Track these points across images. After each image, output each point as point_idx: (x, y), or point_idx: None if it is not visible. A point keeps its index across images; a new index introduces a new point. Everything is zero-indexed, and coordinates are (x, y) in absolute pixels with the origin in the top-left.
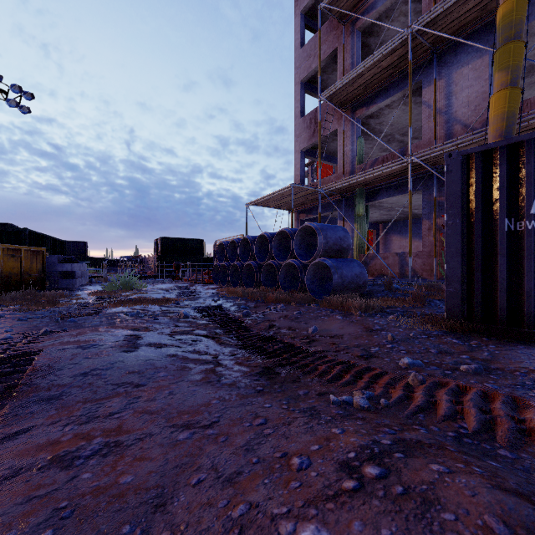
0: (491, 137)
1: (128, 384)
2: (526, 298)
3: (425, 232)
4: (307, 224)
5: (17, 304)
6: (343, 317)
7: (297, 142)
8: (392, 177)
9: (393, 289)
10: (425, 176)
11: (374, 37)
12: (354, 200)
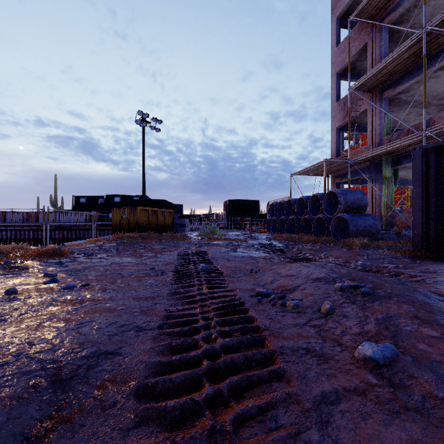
0: None
1: (238, 259)
2: None
3: None
4: (331, 190)
5: (169, 239)
6: (348, 250)
7: (333, 122)
8: (414, 146)
9: (401, 236)
10: None
11: (404, 23)
12: (381, 165)
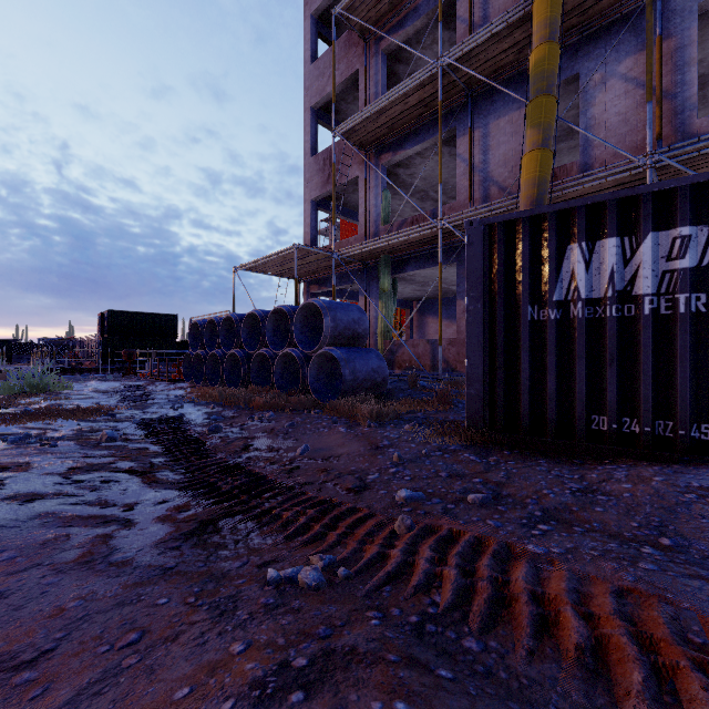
0: (523, 205)
1: None
2: (549, 402)
3: (459, 315)
4: (310, 301)
5: None
6: (348, 429)
7: (307, 188)
8: (422, 244)
9: (418, 387)
10: (460, 246)
11: (404, 64)
12: (378, 270)
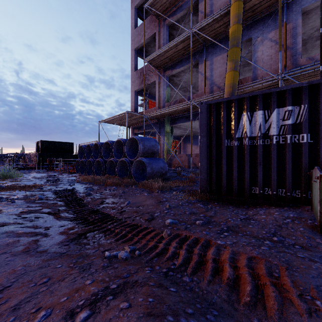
0: (226, 95)
1: None
2: (234, 181)
3: None
4: (133, 136)
5: None
6: (148, 194)
7: (132, 85)
8: (184, 112)
9: (181, 175)
10: None
11: (176, 31)
12: (164, 123)
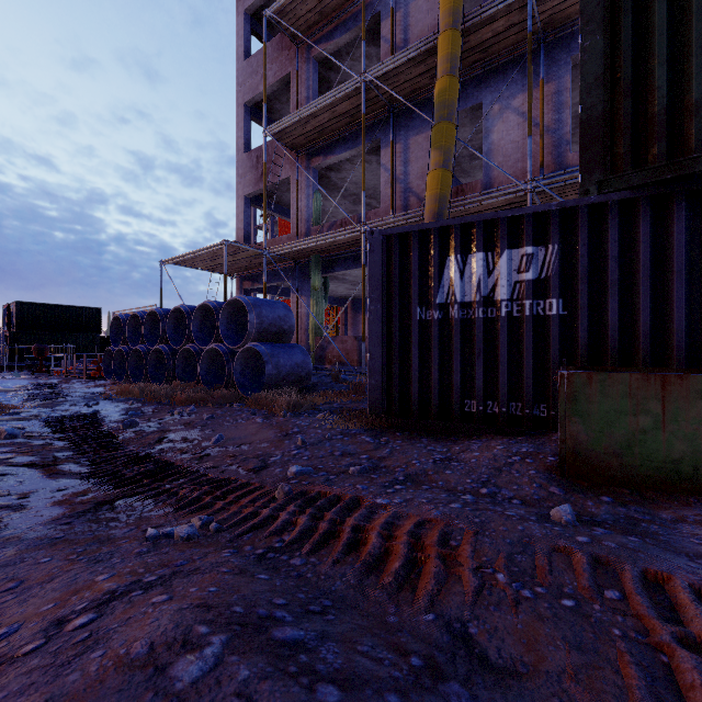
0: (426, 218)
1: None
2: (433, 389)
3: None
4: (235, 297)
5: None
6: (265, 419)
7: (240, 184)
8: (349, 246)
9: (340, 381)
10: None
11: (336, 73)
12: (309, 269)
